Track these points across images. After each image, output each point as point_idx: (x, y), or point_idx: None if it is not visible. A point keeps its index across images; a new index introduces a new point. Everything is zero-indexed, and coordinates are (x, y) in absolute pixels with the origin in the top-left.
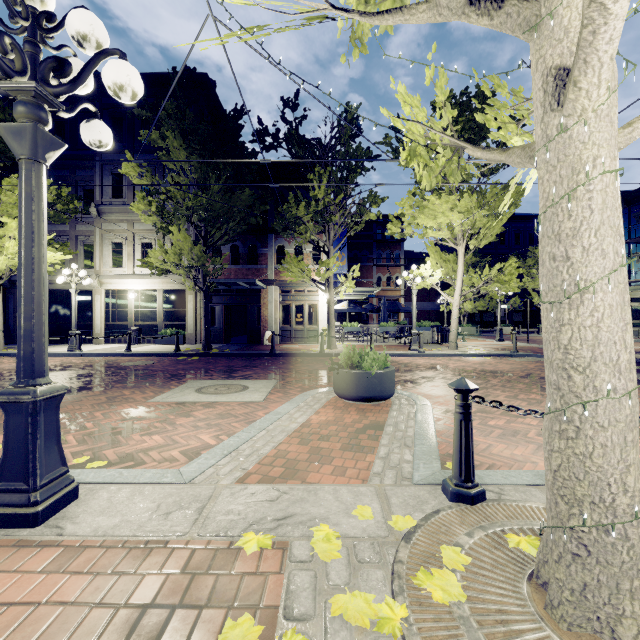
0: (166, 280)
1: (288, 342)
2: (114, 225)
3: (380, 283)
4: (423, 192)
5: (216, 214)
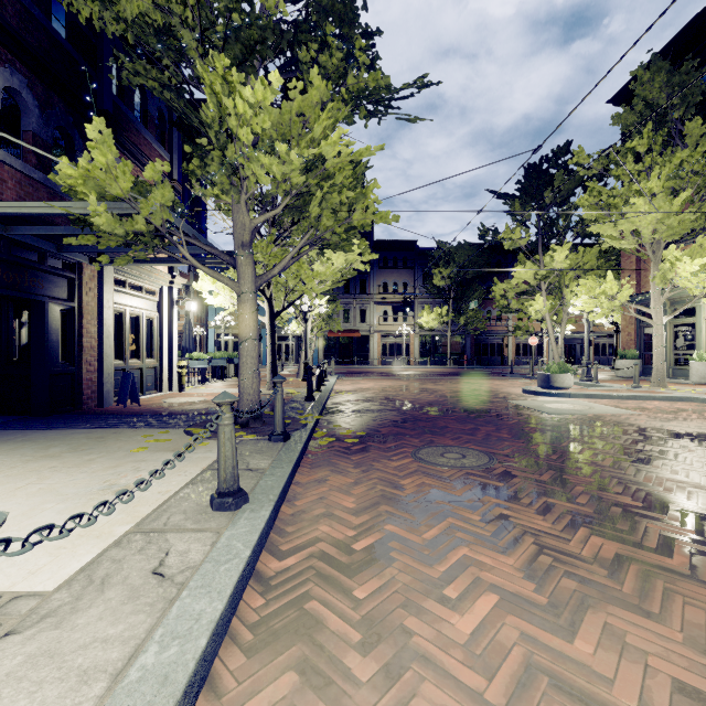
0: None
1: None
2: None
3: None
4: None
5: None
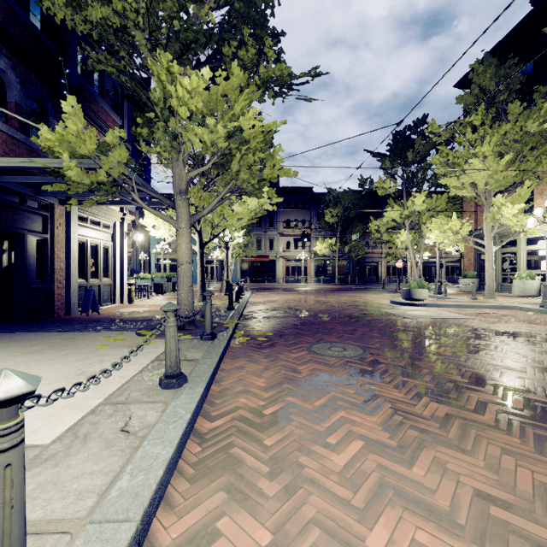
0: None
1: None
2: None
3: None
4: None
5: None
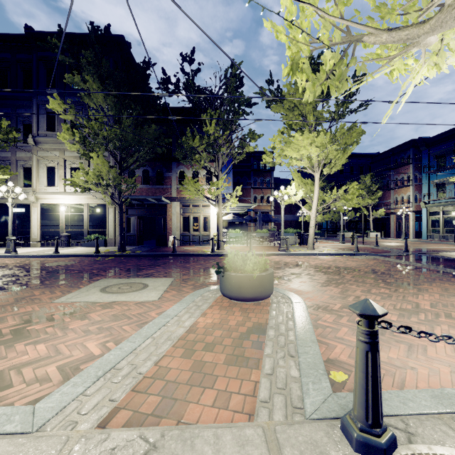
0: (91, 196)
1: (187, 244)
2: (48, 152)
3: (256, 201)
4: (289, 131)
5: (128, 144)
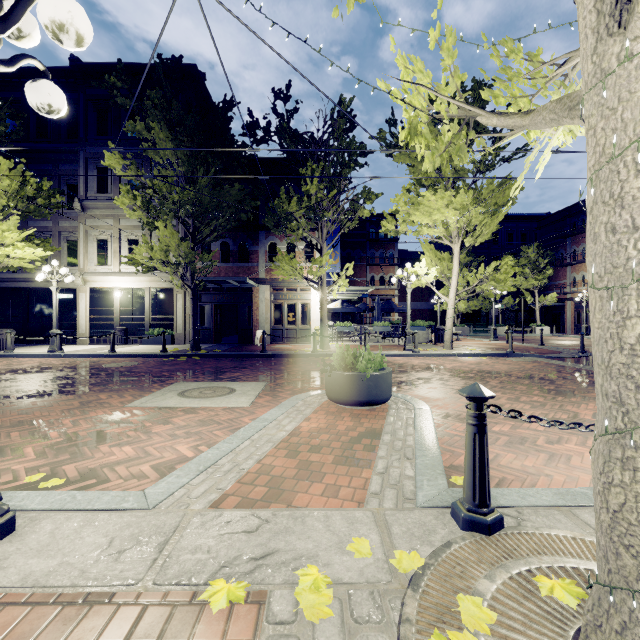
0: (153, 278)
1: (280, 342)
2: (99, 221)
3: (373, 282)
4: (418, 188)
5: (204, 209)
